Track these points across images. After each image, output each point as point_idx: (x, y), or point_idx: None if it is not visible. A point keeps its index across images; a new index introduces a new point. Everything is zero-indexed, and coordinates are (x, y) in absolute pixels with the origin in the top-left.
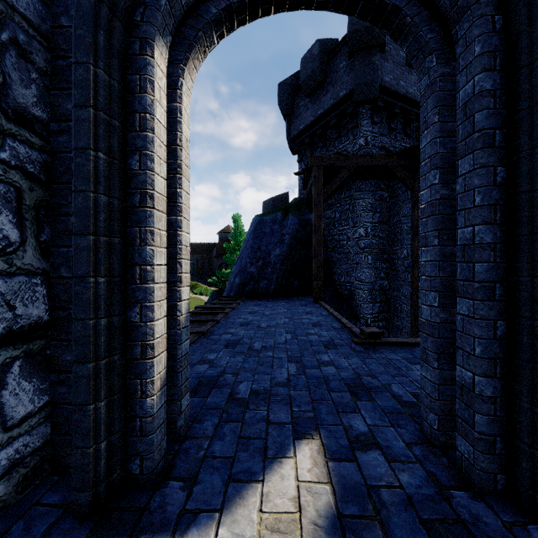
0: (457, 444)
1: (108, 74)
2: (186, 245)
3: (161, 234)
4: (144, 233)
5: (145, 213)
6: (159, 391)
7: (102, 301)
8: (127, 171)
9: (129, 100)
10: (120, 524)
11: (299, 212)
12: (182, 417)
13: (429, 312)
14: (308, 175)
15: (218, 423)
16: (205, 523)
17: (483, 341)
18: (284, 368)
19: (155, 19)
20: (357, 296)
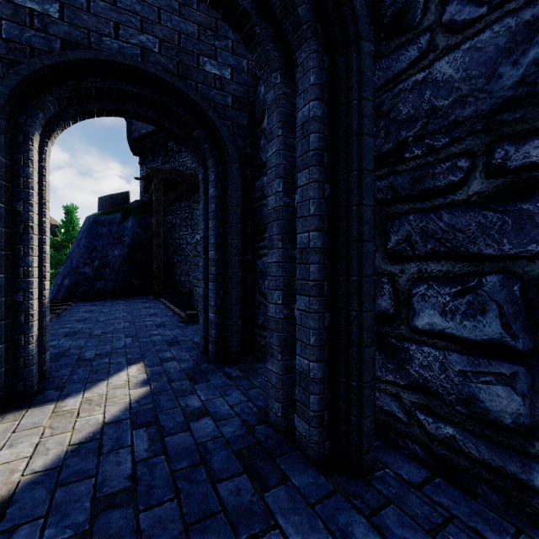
0: (209, 348)
1: (5, 157)
2: (48, 254)
3: (36, 249)
4: (27, 248)
5: (27, 237)
6: (35, 342)
7: (3, 288)
8: (13, 211)
9: (15, 169)
10: (20, 406)
11: (140, 215)
12: (46, 365)
13: (202, 290)
14: (149, 182)
15: (73, 369)
16: (76, 395)
17: (215, 299)
18: (122, 341)
19: (34, 124)
20: (195, 293)
